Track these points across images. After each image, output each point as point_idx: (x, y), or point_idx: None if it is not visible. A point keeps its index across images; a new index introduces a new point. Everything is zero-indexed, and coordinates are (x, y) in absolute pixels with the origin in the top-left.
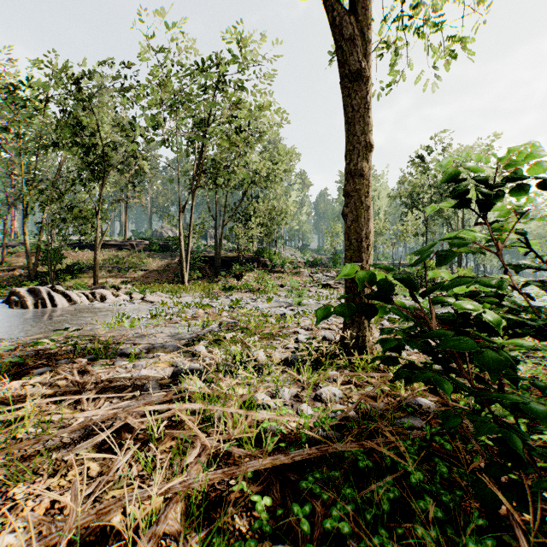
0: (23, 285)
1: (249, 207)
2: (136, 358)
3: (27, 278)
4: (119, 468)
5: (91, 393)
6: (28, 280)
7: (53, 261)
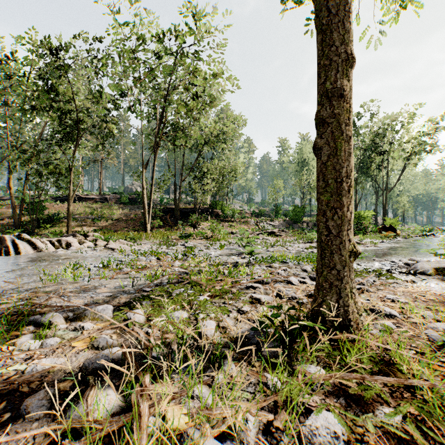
0: (9, 232)
1: (204, 165)
2: (54, 330)
3: (14, 226)
4: None
5: None
6: (14, 228)
7: (35, 211)
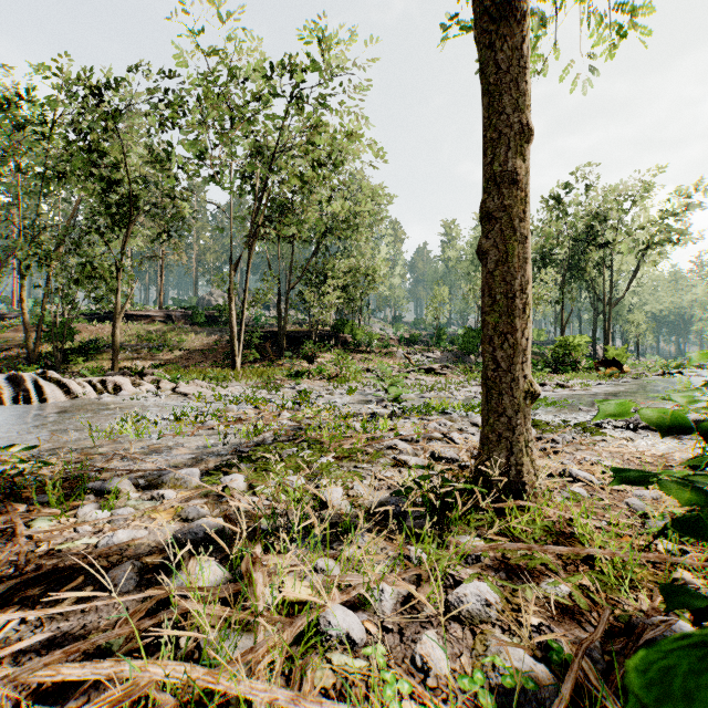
0: (20, 369)
1: (325, 265)
2: (122, 499)
3: (26, 360)
4: None
5: None
6: (27, 363)
7: (61, 337)
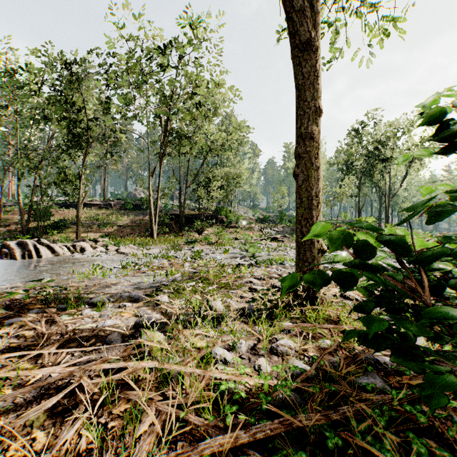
0: (17, 238)
1: (209, 172)
2: (103, 307)
3: (21, 232)
4: (67, 439)
5: (53, 346)
6: (21, 234)
7: (42, 218)
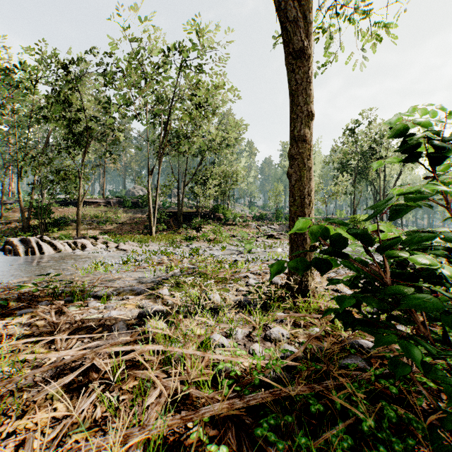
0: (18, 235)
1: (206, 170)
2: (107, 300)
3: (22, 229)
4: (84, 409)
5: (64, 333)
6: (22, 232)
7: (43, 215)
